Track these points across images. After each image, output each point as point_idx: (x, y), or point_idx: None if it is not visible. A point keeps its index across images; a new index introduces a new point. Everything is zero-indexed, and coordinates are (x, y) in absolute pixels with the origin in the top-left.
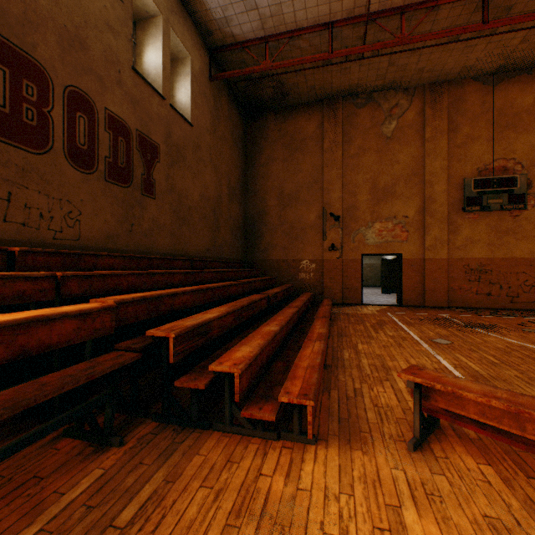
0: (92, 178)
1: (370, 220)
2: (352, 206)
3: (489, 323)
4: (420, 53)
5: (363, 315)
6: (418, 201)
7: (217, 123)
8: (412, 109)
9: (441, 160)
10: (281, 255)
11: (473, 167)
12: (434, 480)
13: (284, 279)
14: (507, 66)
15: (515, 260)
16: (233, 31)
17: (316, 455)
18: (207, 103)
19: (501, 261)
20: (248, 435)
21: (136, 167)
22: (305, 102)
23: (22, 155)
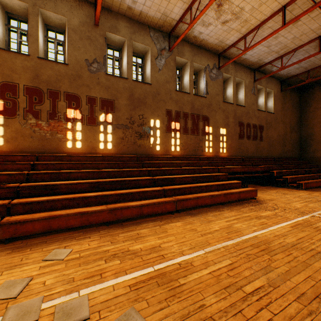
0: (249, 141)
1: None
2: None
3: None
4: None
5: None
6: None
7: (284, 105)
8: None
9: None
10: None
11: None
12: None
13: None
14: None
15: None
16: (291, 74)
17: (303, 191)
18: (279, 101)
19: None
20: (290, 188)
21: (258, 134)
22: None
23: (240, 140)
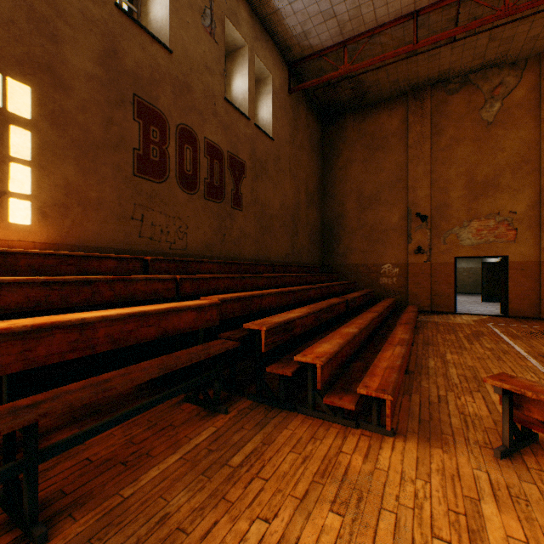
0: (195, 197)
1: (465, 218)
2: (442, 203)
3: None
4: (532, 18)
5: (455, 325)
6: (530, 194)
7: (296, 133)
8: (522, 86)
9: None
10: (360, 259)
11: None
12: (521, 486)
13: (363, 284)
14: None
15: None
16: (311, 42)
17: (393, 445)
18: (286, 115)
19: None
20: (329, 420)
21: (227, 184)
22: (387, 97)
23: (150, 185)
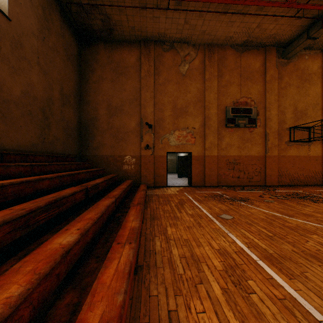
0: None
1: (172, 129)
2: (160, 118)
3: (244, 196)
4: (204, 18)
5: (168, 196)
6: (201, 119)
7: (47, 33)
8: (198, 59)
9: (214, 93)
10: (109, 152)
11: (231, 100)
12: None
13: (112, 170)
14: (248, 42)
15: (251, 157)
16: None
17: None
18: (34, 8)
19: (245, 157)
20: None
21: None
22: (128, 40)
23: None
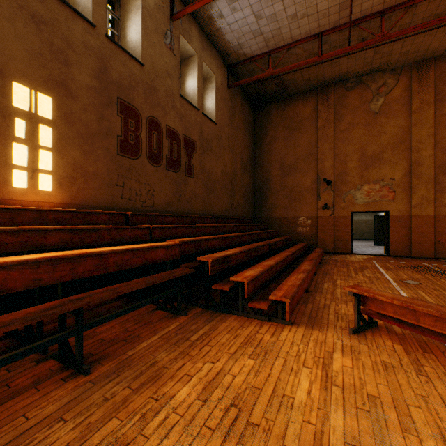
0: (159, 169)
1: (359, 183)
2: (342, 172)
3: None
4: (403, 40)
5: (349, 261)
6: (404, 166)
7: (233, 117)
8: (399, 86)
9: (428, 128)
10: (282, 213)
11: None
12: (359, 346)
13: (285, 232)
14: None
15: None
16: (245, 51)
17: (290, 329)
18: (226, 105)
19: None
20: (252, 318)
21: (182, 158)
22: (302, 91)
23: (128, 161)
